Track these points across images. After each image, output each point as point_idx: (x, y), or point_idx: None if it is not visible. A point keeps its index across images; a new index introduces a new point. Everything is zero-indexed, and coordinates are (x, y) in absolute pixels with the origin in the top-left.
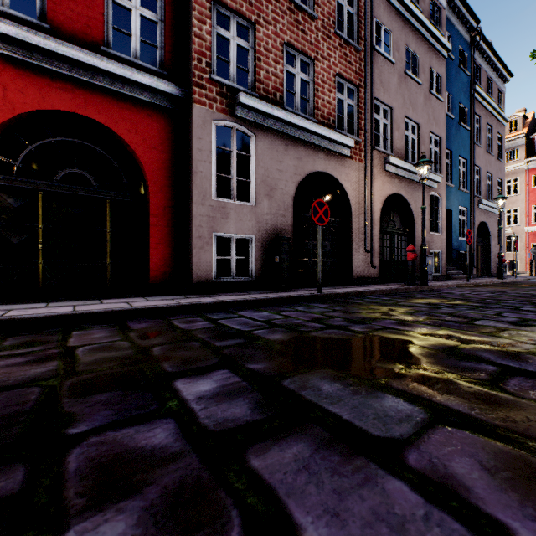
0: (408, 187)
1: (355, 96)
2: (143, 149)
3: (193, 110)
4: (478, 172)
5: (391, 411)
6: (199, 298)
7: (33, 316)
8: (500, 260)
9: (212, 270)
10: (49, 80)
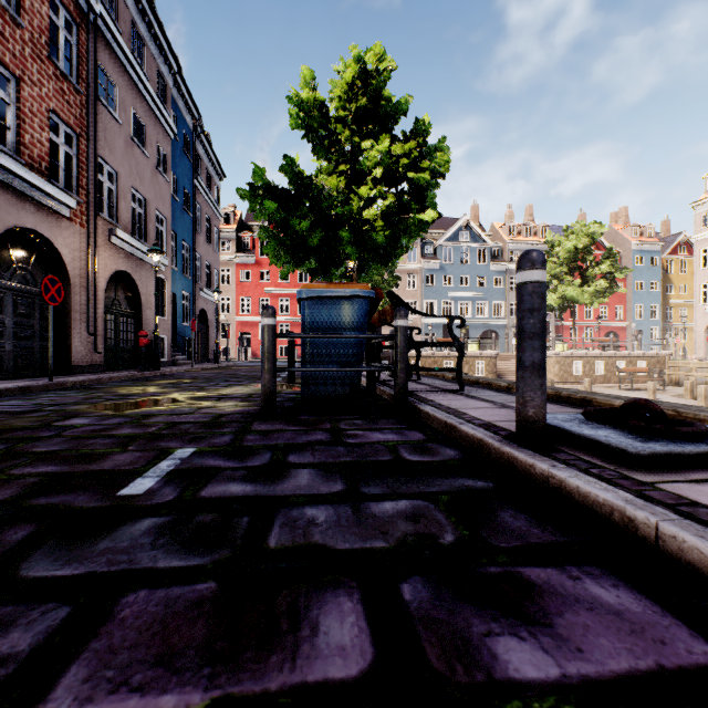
0: (136, 265)
1: (75, 145)
2: None
3: None
4: (200, 260)
5: (185, 410)
6: None
7: None
8: (217, 347)
9: None
10: None
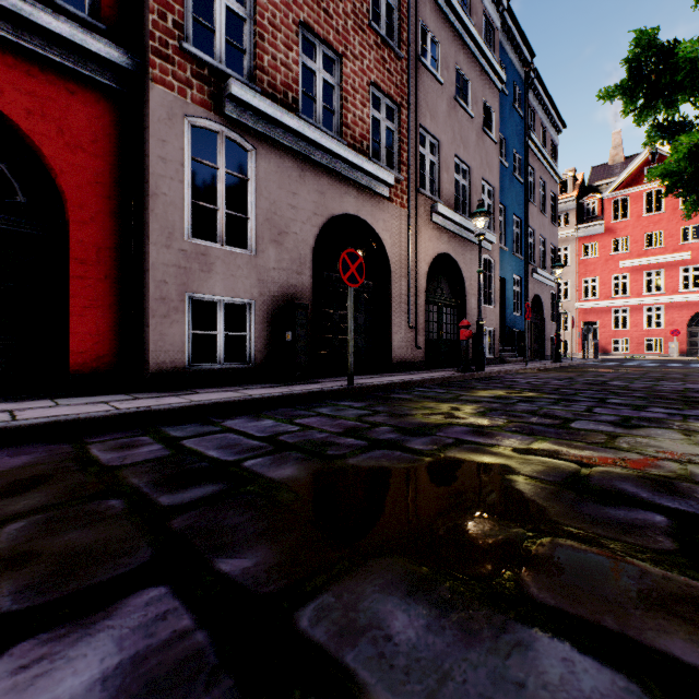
0: (459, 246)
1: (396, 118)
2: (58, 146)
3: (152, 94)
4: (532, 236)
5: None
6: (158, 399)
7: None
8: (558, 340)
9: (184, 351)
10: None
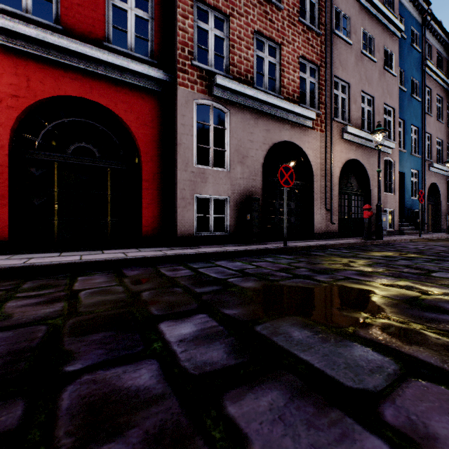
0: (364, 153)
1: (316, 75)
2: (137, 126)
3: (178, 92)
4: (429, 139)
5: (361, 361)
6: (183, 250)
7: (47, 264)
8: None
9: (193, 226)
10: (63, 72)
